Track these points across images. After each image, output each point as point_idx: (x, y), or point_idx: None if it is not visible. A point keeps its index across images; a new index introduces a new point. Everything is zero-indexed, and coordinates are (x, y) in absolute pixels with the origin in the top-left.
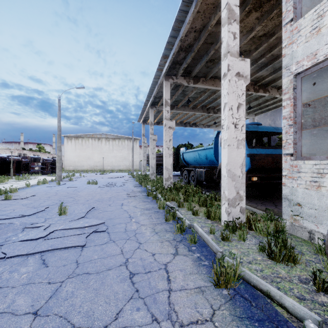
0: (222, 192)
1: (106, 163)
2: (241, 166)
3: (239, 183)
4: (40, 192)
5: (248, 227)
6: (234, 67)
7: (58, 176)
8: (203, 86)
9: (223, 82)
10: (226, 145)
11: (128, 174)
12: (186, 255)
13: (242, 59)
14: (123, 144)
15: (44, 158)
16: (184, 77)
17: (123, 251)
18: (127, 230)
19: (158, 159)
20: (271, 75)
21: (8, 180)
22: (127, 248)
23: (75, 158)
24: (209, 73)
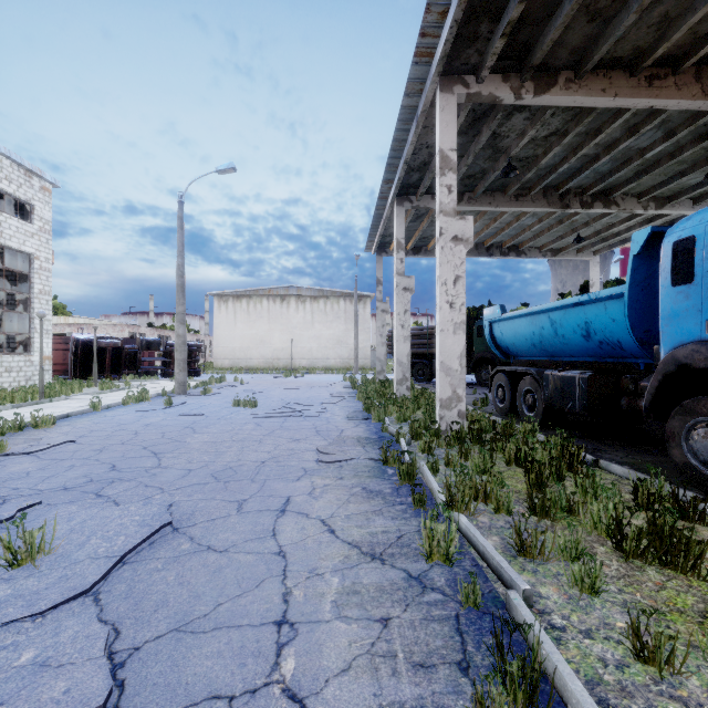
0: None
1: (298, 353)
2: None
3: None
4: (100, 431)
5: None
6: None
7: (177, 382)
8: (567, 101)
9: None
10: None
11: (343, 379)
12: None
13: None
14: (335, 310)
15: (168, 342)
16: (504, 74)
17: None
18: None
19: (416, 341)
20: None
21: (82, 390)
22: None
23: (235, 341)
24: (597, 43)
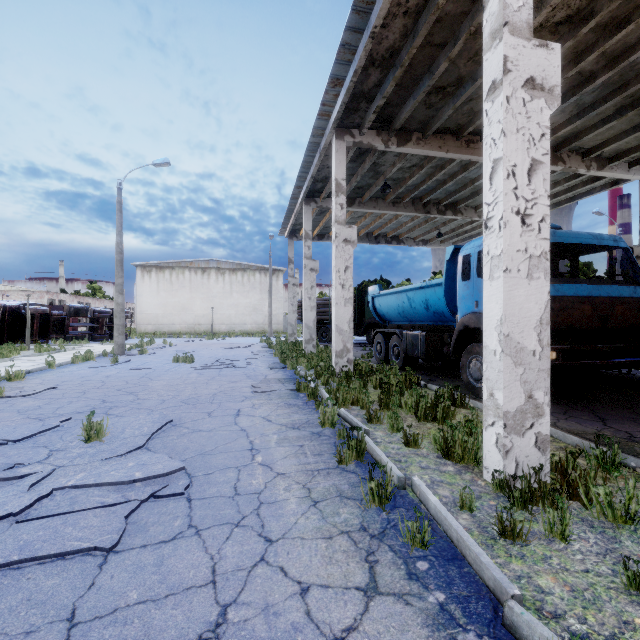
0: (485, 395)
1: (218, 319)
2: (538, 327)
3: (534, 371)
4: (70, 381)
5: (562, 490)
6: (520, 64)
7: (116, 344)
8: (418, 152)
9: (488, 106)
10: (498, 271)
11: (260, 341)
12: (404, 599)
13: (542, 43)
14: (251, 281)
15: (96, 309)
16: (378, 130)
17: (216, 574)
18: (240, 491)
19: (320, 310)
20: (572, 122)
21: (19, 353)
22: (230, 562)
23: (158, 308)
24: (433, 120)
